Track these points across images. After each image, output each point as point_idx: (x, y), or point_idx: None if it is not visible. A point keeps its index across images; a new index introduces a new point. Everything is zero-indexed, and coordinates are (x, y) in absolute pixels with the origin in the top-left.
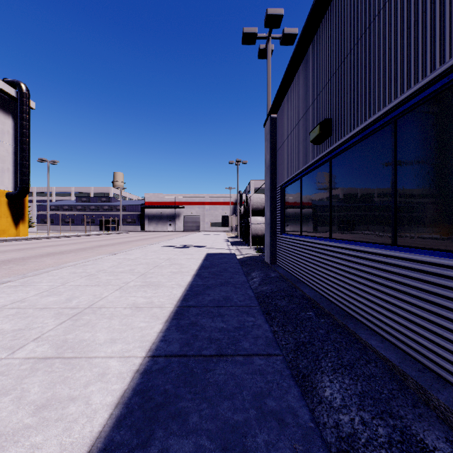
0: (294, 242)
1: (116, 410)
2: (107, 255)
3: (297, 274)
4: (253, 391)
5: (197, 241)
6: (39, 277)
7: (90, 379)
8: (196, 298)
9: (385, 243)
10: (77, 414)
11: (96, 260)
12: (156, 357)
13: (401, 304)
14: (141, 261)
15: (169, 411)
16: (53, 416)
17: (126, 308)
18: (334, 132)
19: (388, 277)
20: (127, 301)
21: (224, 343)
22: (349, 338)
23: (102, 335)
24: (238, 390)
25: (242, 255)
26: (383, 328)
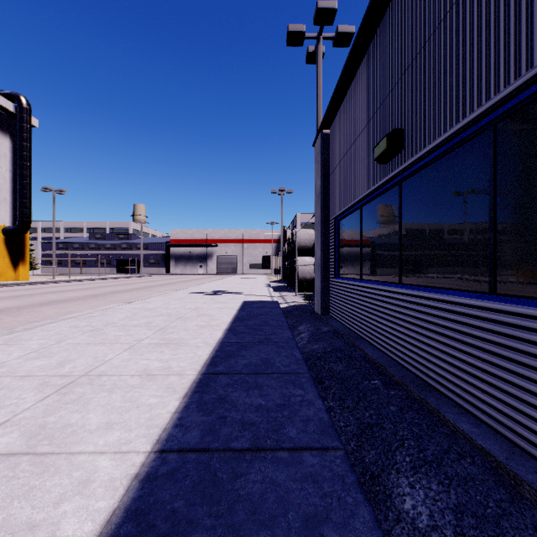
0: (352, 288)
1: None
2: (120, 303)
3: (356, 328)
4: (303, 513)
5: (232, 286)
6: (29, 333)
7: (66, 490)
8: (227, 361)
9: (479, 291)
10: None
11: (106, 310)
12: (165, 453)
13: (506, 375)
14: (162, 311)
15: None
16: None
17: (134, 376)
18: (406, 145)
19: (486, 337)
20: (137, 365)
21: (262, 430)
22: (430, 419)
23: (95, 417)
24: (281, 510)
25: (286, 304)
26: (478, 406)
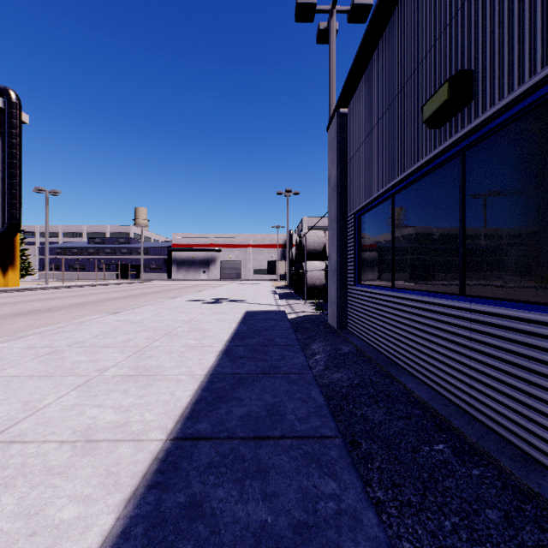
0: (381, 299)
1: None
2: (103, 314)
3: (387, 350)
4: None
5: (234, 292)
6: None
7: None
8: (215, 410)
9: None
10: None
11: (82, 324)
12: None
13: None
14: (148, 325)
15: None
16: None
17: (64, 443)
18: (479, 92)
19: None
20: (79, 419)
21: None
22: None
23: None
24: None
25: (295, 314)
26: None
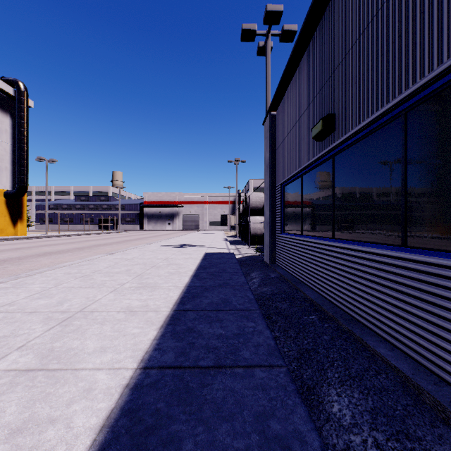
0: (295, 242)
1: (100, 435)
2: (104, 254)
3: (298, 275)
4: (255, 411)
5: (195, 240)
6: (32, 278)
7: (75, 395)
8: (193, 301)
9: (394, 244)
10: (55, 440)
11: (92, 260)
12: (148, 369)
13: (413, 309)
14: (139, 261)
15: (160, 436)
16: (28, 443)
17: (119, 312)
18: (337, 127)
19: (399, 280)
20: (121, 304)
21: (223, 352)
22: (355, 345)
23: (91, 343)
24: (238, 409)
25: (241, 255)
26: (393, 335)
